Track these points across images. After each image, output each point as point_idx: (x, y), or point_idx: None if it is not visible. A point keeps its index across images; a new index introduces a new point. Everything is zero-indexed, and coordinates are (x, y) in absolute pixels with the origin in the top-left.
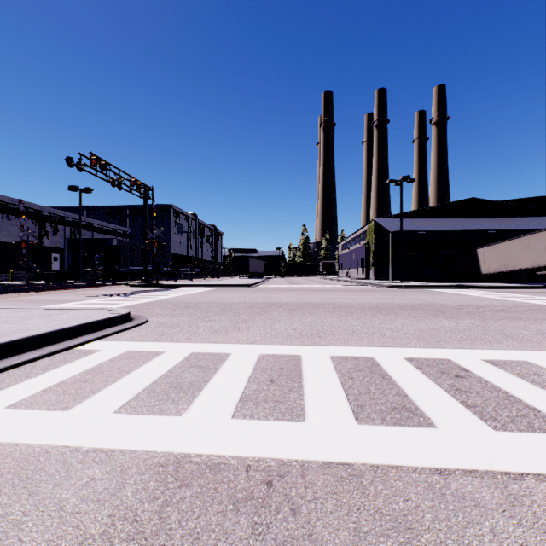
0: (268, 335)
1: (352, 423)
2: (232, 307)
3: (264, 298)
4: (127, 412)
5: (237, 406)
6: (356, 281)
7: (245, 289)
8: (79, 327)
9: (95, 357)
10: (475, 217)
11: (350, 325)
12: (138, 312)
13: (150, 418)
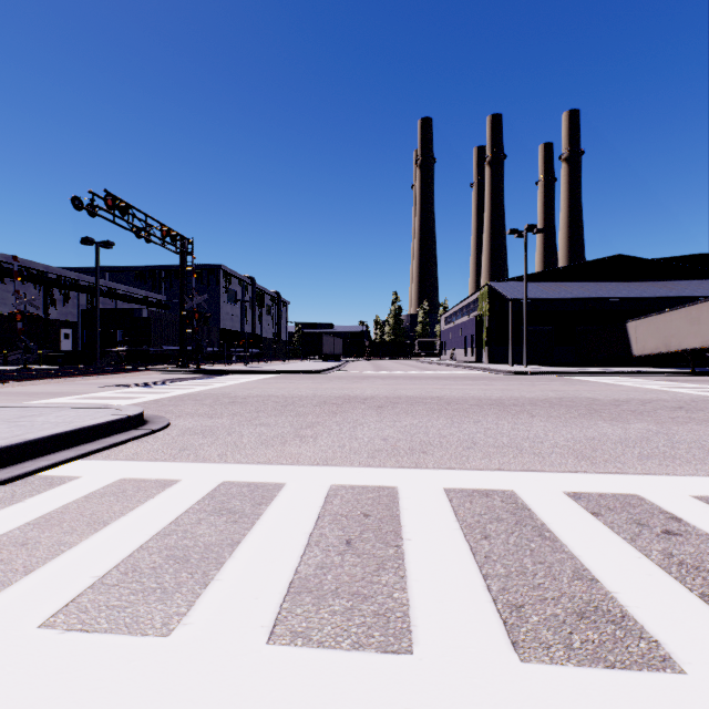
0: (345, 450)
1: (508, 658)
2: (296, 403)
3: (342, 389)
4: (66, 625)
5: (282, 608)
6: (464, 365)
7: (316, 377)
8: (54, 438)
9: (62, 492)
10: (623, 280)
11: (467, 432)
12: (160, 411)
13: (106, 642)
